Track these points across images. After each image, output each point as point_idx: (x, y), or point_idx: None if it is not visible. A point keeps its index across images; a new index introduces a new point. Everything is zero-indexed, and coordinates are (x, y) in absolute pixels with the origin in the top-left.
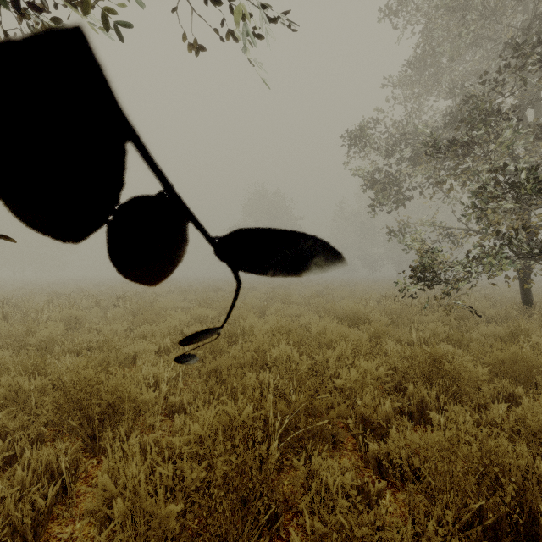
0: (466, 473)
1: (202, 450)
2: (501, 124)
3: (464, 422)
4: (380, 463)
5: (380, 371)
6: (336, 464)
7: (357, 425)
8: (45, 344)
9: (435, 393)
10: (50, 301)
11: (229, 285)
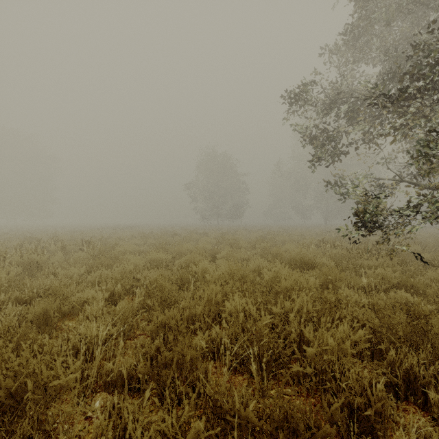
0: None
1: None
2: None
3: None
4: None
5: (358, 335)
6: None
7: (345, 420)
8: None
9: (423, 360)
10: (21, 246)
11: (185, 231)
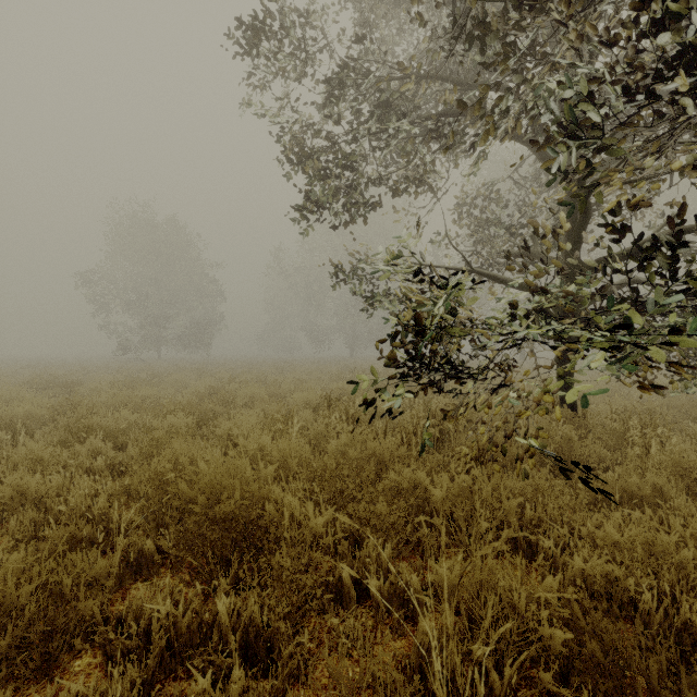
0: None
1: None
2: None
3: None
4: None
5: None
6: None
7: None
8: None
9: None
10: None
11: (28, 378)
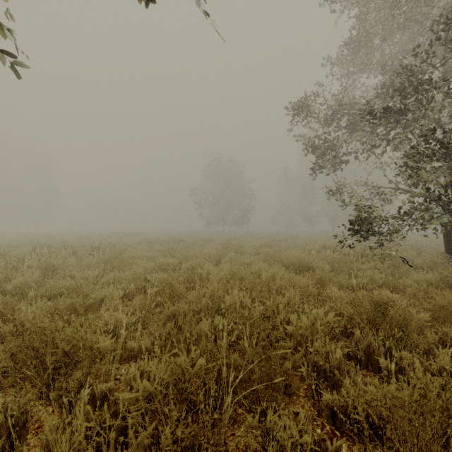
0: (433, 436)
1: (152, 406)
2: (434, 91)
3: (412, 368)
4: (334, 414)
5: (329, 317)
6: (294, 427)
7: (310, 373)
8: (21, 289)
9: (381, 338)
10: (33, 251)
11: (190, 238)
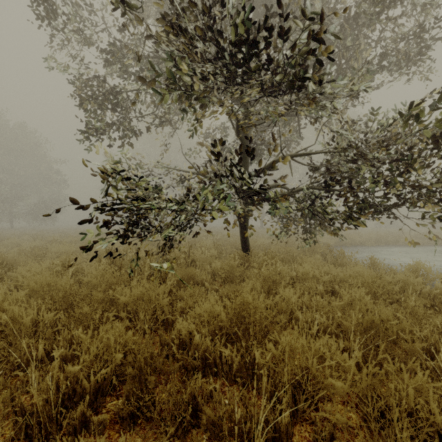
0: None
1: None
2: None
3: None
4: None
5: None
6: None
7: None
8: None
9: None
10: None
11: None
